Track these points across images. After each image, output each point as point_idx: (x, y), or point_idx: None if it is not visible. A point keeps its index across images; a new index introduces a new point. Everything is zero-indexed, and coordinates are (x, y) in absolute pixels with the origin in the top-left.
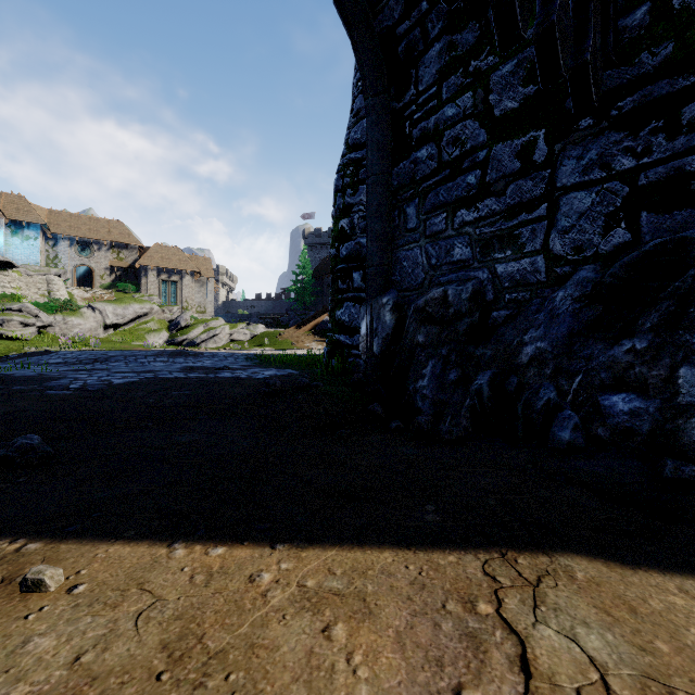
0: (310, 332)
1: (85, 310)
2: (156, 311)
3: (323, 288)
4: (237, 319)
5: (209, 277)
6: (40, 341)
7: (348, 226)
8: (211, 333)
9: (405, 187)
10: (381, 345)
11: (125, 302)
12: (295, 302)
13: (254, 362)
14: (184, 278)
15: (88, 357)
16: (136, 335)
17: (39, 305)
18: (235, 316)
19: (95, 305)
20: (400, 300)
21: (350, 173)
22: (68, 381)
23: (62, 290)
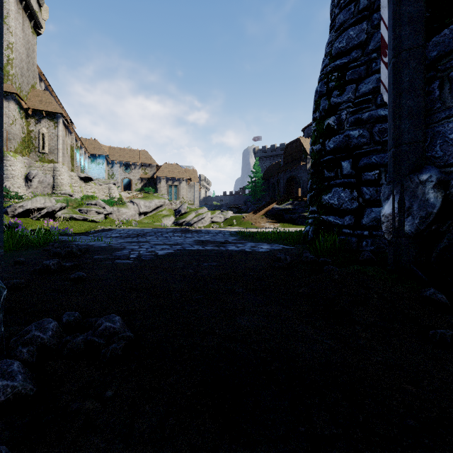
0: (263, 216)
1: (128, 203)
2: (167, 203)
3: (269, 186)
4: (213, 208)
5: (195, 182)
6: (106, 223)
7: (334, 122)
8: (199, 217)
9: (452, 53)
10: (418, 225)
11: (150, 198)
12: (250, 196)
13: (238, 237)
14: (181, 183)
15: (133, 233)
16: (156, 218)
17: (105, 201)
18: (211, 206)
19: (134, 201)
20: (444, 176)
21: (334, 77)
22: (128, 252)
23: (116, 193)
